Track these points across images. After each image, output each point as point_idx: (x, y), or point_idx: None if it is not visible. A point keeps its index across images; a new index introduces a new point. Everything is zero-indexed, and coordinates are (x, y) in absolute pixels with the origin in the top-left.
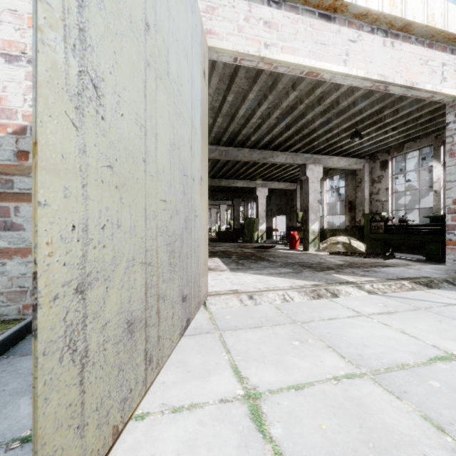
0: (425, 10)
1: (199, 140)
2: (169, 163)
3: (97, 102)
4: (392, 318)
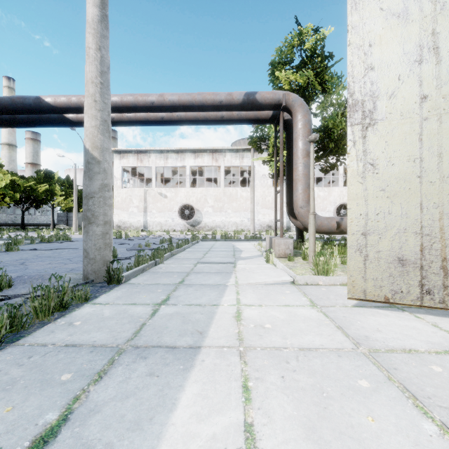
0: None
1: None
2: None
3: (373, 169)
4: None
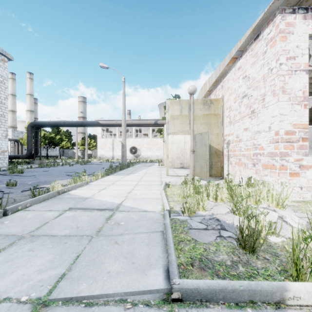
0: (208, 84)
1: (189, 142)
2: (176, 150)
3: None
4: (187, 172)
